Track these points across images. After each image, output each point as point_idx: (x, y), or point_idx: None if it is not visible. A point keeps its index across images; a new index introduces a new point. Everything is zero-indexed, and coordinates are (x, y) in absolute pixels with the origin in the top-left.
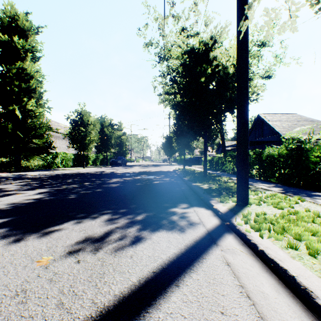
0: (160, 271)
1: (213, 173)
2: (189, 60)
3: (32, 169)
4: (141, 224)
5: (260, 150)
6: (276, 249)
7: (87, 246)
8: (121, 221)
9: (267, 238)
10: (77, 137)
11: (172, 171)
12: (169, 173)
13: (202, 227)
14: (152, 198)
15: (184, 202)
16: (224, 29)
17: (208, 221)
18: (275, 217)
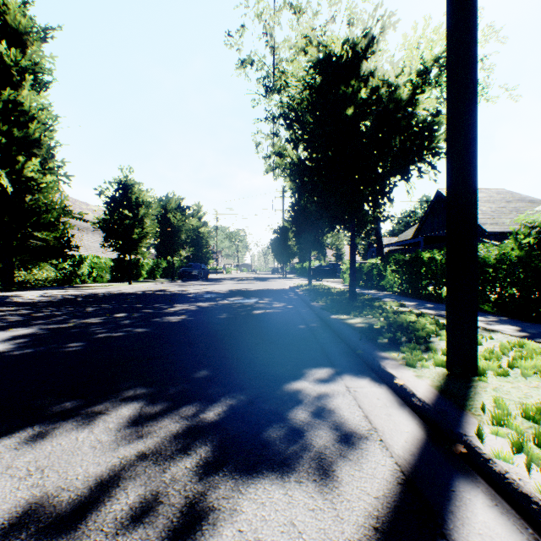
0: None
1: (364, 293)
2: (322, 79)
3: (36, 285)
4: (211, 441)
5: None
6: None
7: None
8: (160, 431)
9: None
10: (117, 228)
11: (289, 289)
12: (283, 294)
13: (383, 452)
14: (249, 352)
15: (320, 363)
16: (389, 18)
17: (392, 426)
18: None
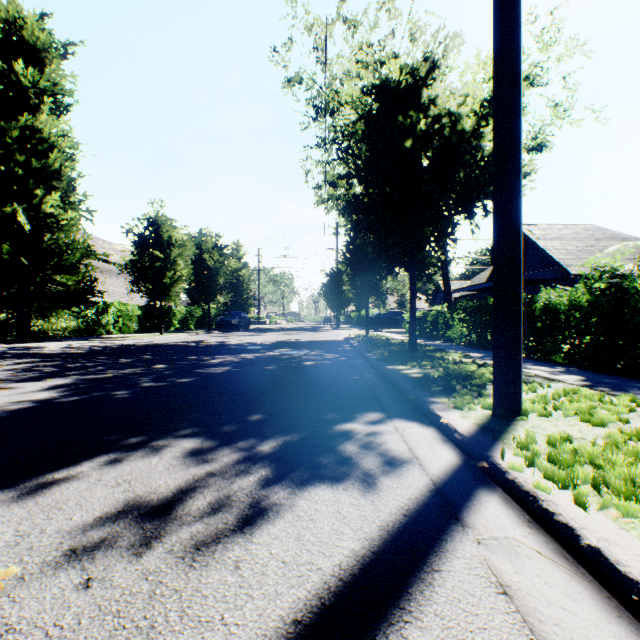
0: (316, 619)
1: (427, 344)
2: (378, 107)
3: (55, 336)
4: (270, 464)
5: (528, 296)
6: (636, 546)
7: (123, 531)
8: (223, 458)
9: (598, 511)
10: (147, 270)
11: (343, 340)
12: (336, 345)
13: (420, 472)
14: (300, 399)
15: (372, 409)
16: (453, 40)
17: (432, 456)
18: (600, 448)
